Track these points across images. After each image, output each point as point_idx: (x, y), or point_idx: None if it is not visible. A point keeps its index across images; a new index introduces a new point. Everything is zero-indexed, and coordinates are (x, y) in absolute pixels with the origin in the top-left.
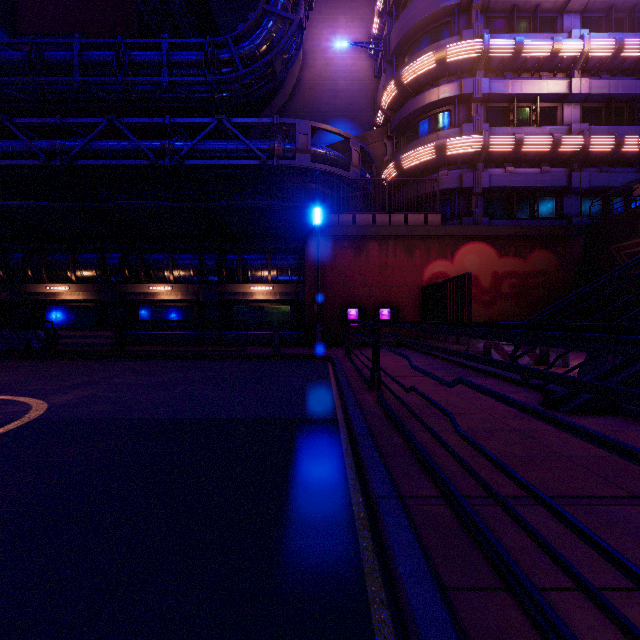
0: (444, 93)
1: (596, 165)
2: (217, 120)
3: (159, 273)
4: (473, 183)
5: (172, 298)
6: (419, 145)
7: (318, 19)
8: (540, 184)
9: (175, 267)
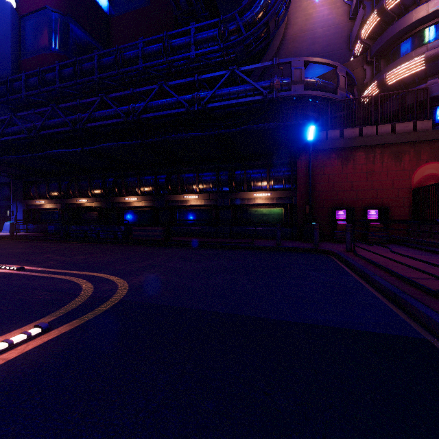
0: (435, 6)
1: None
2: (230, 71)
3: (189, 187)
4: None
5: (198, 204)
6: (404, 61)
7: None
8: None
9: (200, 182)
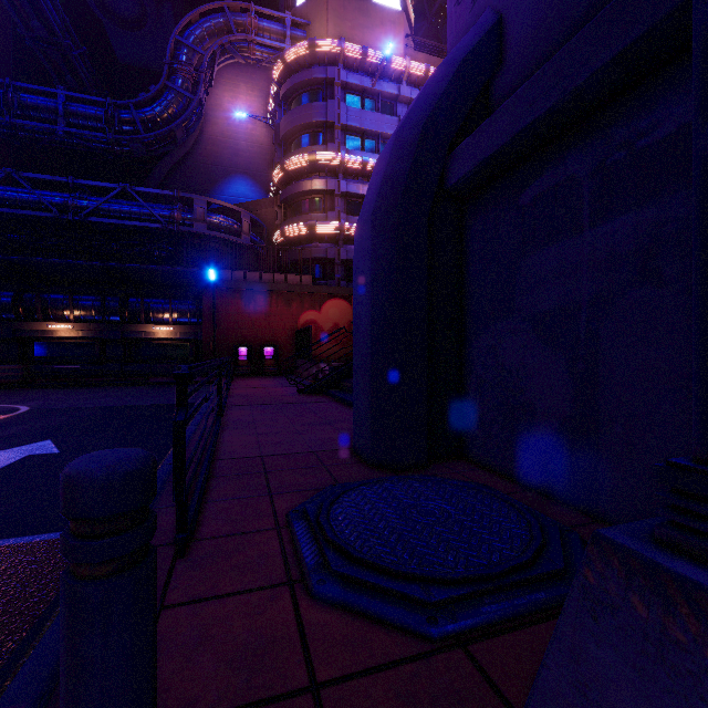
0: (316, 186)
1: None
2: (121, 187)
3: (58, 312)
4: (335, 256)
5: (73, 336)
6: (299, 221)
7: (220, 81)
8: None
9: (76, 307)
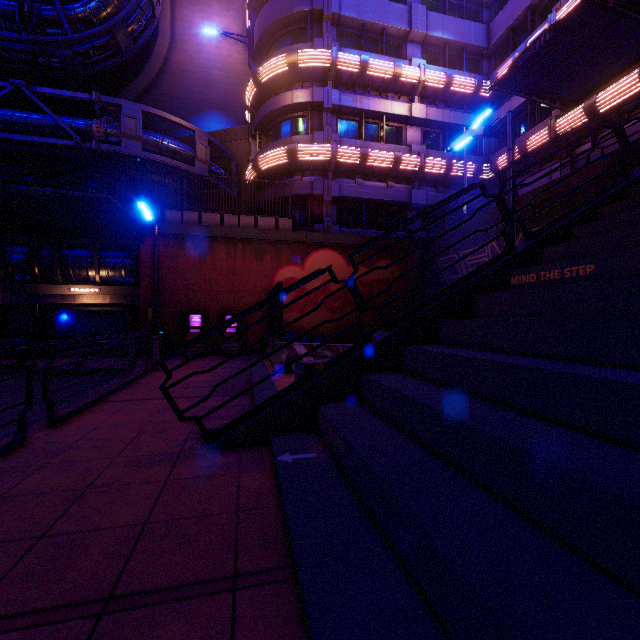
0: (297, 98)
1: (434, 185)
2: (13, 85)
3: None
4: (323, 191)
5: None
6: (275, 147)
7: None
8: (385, 198)
9: None
